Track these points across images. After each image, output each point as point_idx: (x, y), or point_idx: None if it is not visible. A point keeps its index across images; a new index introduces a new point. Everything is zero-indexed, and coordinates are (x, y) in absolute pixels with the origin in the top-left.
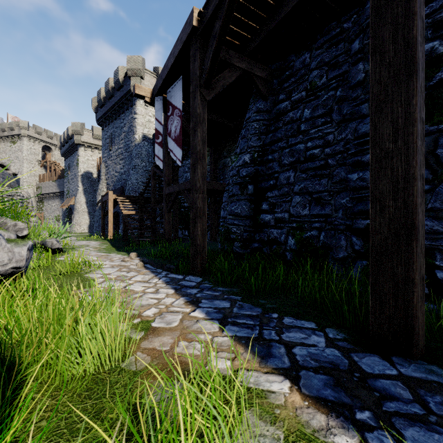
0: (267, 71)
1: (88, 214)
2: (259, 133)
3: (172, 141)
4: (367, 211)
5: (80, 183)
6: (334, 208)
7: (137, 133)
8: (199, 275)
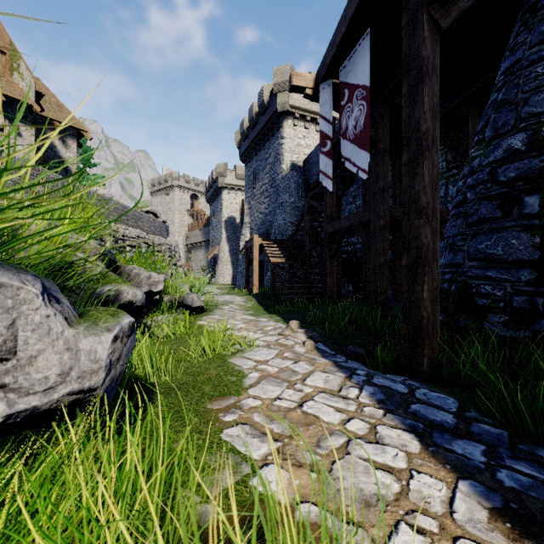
0: None
1: (232, 264)
2: None
3: (348, 144)
4: None
5: (224, 230)
6: None
7: (284, 162)
8: (425, 378)
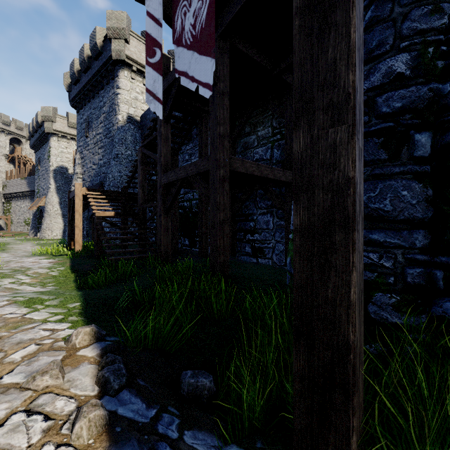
0: None
1: (62, 217)
2: None
3: (184, 51)
4: None
5: (52, 180)
6: None
7: (120, 112)
8: None
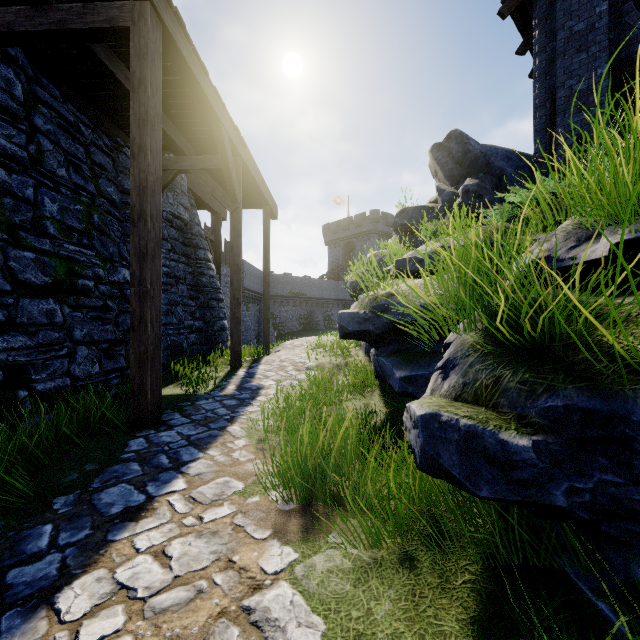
0: None
1: None
2: None
3: None
4: None
5: None
6: None
7: None
8: None
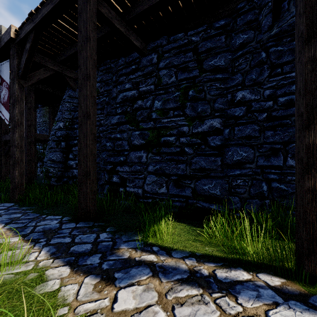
0: (75, 74)
1: None
2: (70, 110)
3: (1, 104)
4: (111, 162)
5: None
6: (101, 159)
7: None
8: (17, 202)
